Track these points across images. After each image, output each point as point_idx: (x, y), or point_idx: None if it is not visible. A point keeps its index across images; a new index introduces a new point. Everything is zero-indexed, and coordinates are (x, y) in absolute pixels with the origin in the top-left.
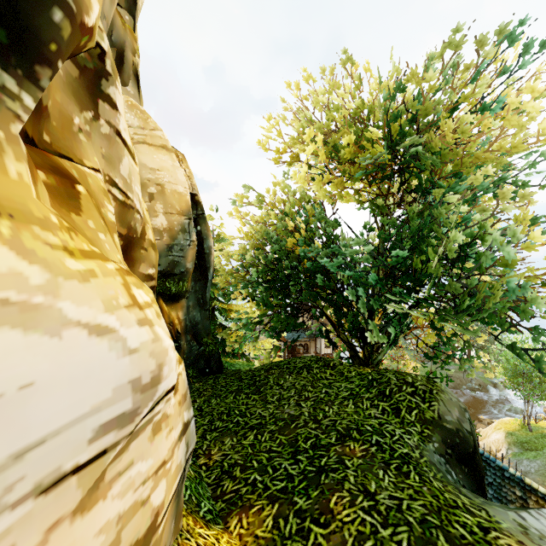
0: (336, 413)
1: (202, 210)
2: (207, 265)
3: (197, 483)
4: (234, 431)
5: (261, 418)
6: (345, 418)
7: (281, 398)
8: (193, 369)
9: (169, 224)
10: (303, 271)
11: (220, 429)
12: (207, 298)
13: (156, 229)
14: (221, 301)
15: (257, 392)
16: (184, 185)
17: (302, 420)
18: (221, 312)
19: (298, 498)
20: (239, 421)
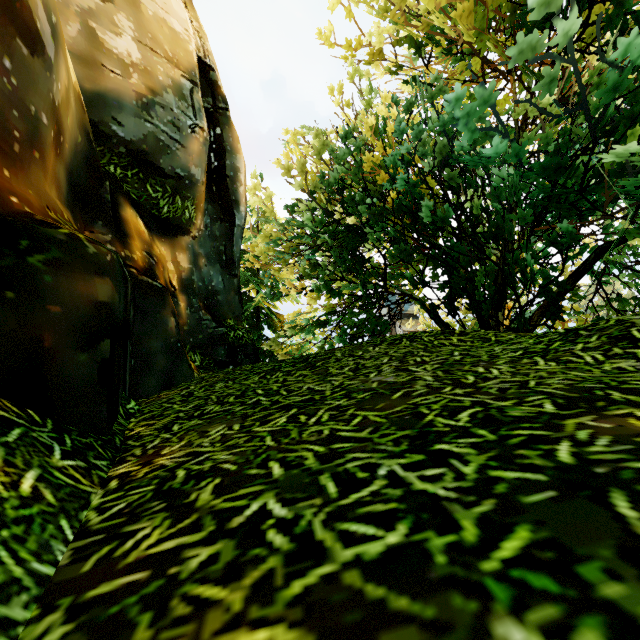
0: (512, 372)
1: (224, 102)
2: (233, 197)
3: (7, 518)
4: (240, 414)
5: (312, 393)
6: (546, 377)
7: (359, 368)
8: (202, 357)
9: (146, 64)
10: (392, 211)
11: (211, 414)
12: (234, 255)
13: (114, 54)
14: (268, 303)
15: (308, 368)
16: (184, 25)
17: (420, 385)
18: (269, 323)
19: (530, 632)
20: (259, 401)
